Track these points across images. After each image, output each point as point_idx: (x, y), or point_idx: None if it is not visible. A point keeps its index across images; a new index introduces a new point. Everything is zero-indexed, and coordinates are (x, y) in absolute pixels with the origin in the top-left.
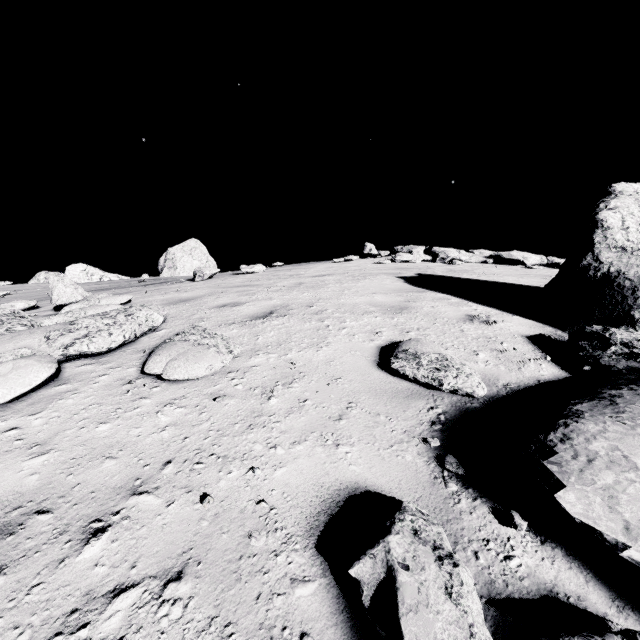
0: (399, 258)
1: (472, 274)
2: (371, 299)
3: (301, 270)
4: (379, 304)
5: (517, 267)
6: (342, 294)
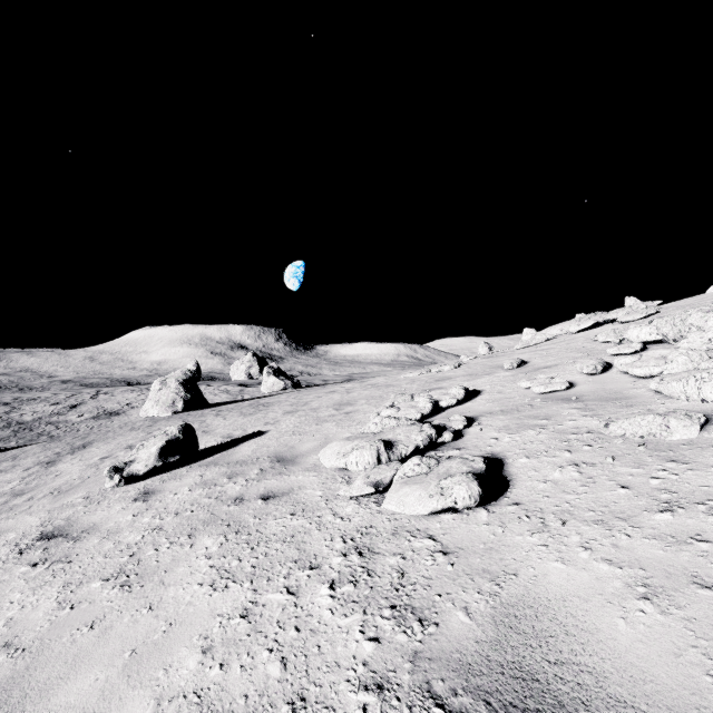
0: None
1: None
2: None
3: None
4: None
5: None
6: None
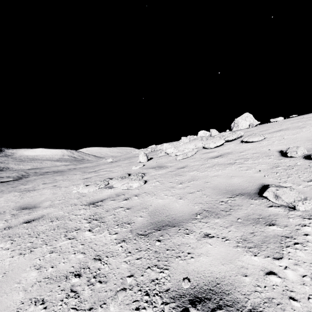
0: None
1: None
2: None
3: (305, 116)
4: None
5: None
6: None
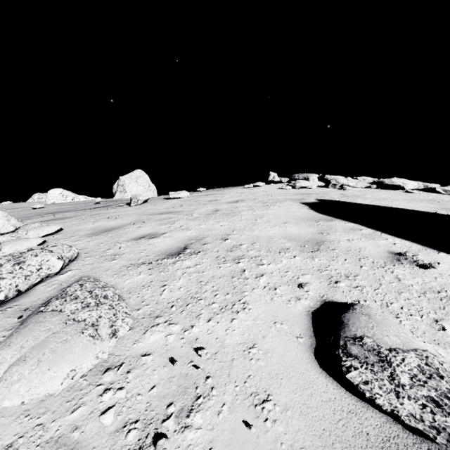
0: (298, 184)
1: (365, 199)
2: (284, 230)
3: (218, 195)
4: (293, 237)
5: (398, 191)
6: (255, 224)
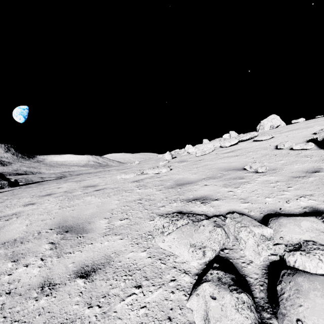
0: None
1: None
2: None
3: None
4: None
5: None
6: None
